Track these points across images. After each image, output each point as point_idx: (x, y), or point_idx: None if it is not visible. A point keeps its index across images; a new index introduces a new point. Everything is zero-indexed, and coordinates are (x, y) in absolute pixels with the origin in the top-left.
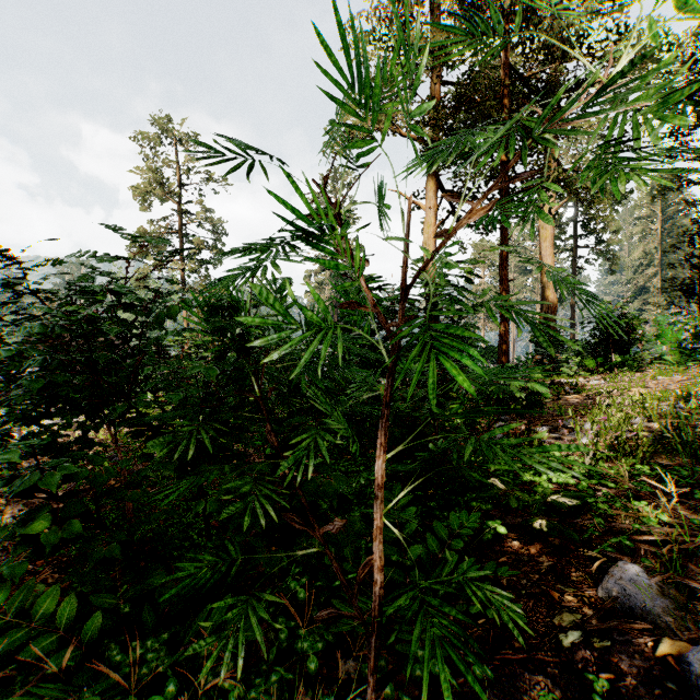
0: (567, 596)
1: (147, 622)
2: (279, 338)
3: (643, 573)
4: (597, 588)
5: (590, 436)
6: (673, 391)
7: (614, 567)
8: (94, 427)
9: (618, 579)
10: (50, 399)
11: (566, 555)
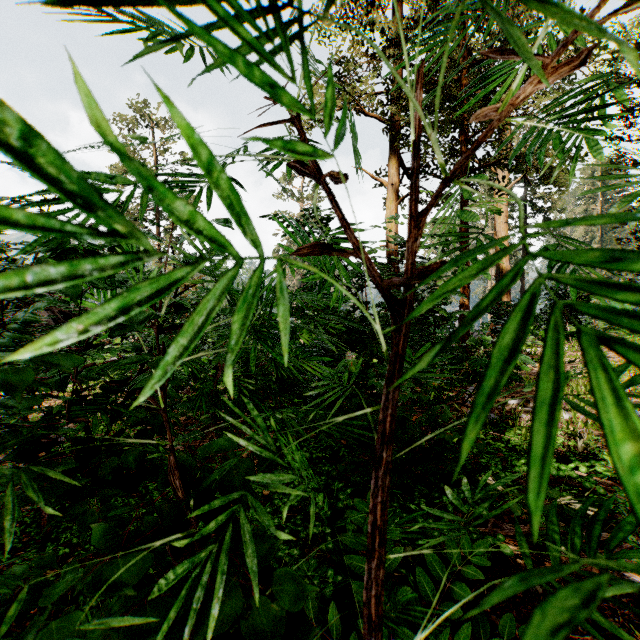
0: None
1: None
2: None
3: None
4: None
5: (582, 417)
6: None
7: None
8: None
9: None
10: None
11: None
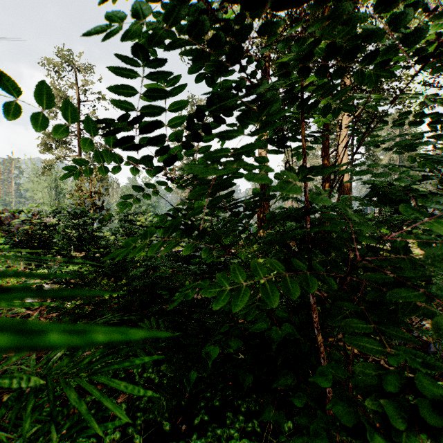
0: None
1: None
2: None
3: None
4: None
5: None
6: None
7: None
8: None
9: None
10: None
11: None
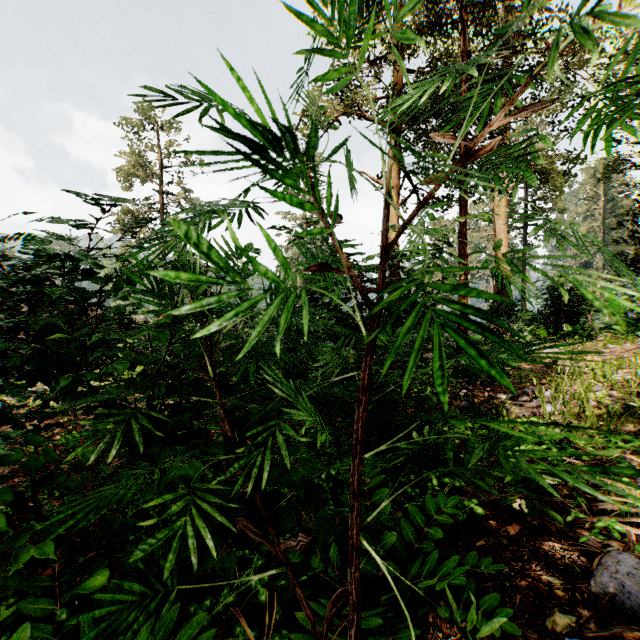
0: (556, 591)
1: (84, 633)
2: (211, 302)
3: (639, 565)
4: (589, 582)
5: (558, 407)
6: (627, 359)
7: (606, 556)
8: (58, 398)
9: (613, 572)
10: (2, 372)
11: (547, 538)
